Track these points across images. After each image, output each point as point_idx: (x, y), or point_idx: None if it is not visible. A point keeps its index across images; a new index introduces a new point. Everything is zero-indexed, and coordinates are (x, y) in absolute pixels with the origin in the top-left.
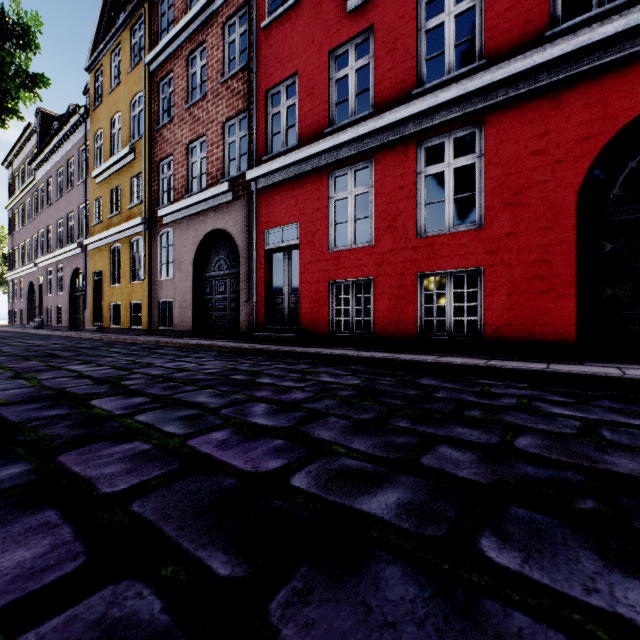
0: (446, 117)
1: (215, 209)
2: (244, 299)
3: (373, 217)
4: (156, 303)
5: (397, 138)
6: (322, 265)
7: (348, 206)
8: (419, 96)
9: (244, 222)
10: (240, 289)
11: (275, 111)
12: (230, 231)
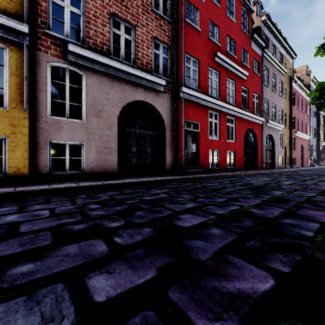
0: (232, 113)
1: (146, 88)
2: (169, 152)
3: (218, 131)
4: (43, 144)
5: (225, 111)
6: (207, 143)
7: (213, 124)
8: (227, 103)
9: (169, 108)
10: (166, 146)
11: (188, 65)
12: (159, 109)
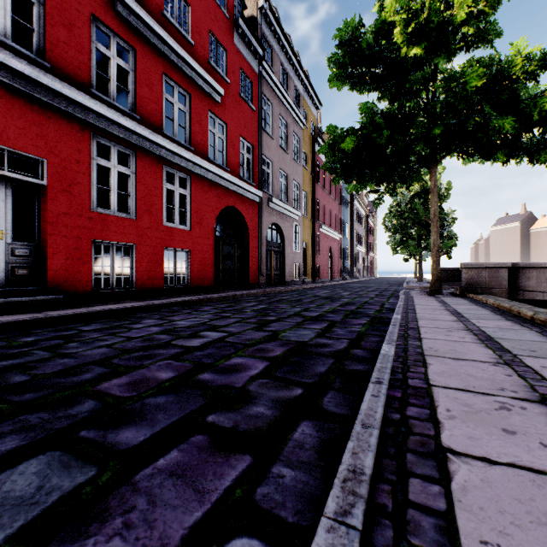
0: (181, 163)
1: None
2: None
3: (134, 197)
4: None
5: (155, 153)
6: (85, 222)
7: (112, 176)
8: (166, 136)
9: None
10: None
11: None
12: None
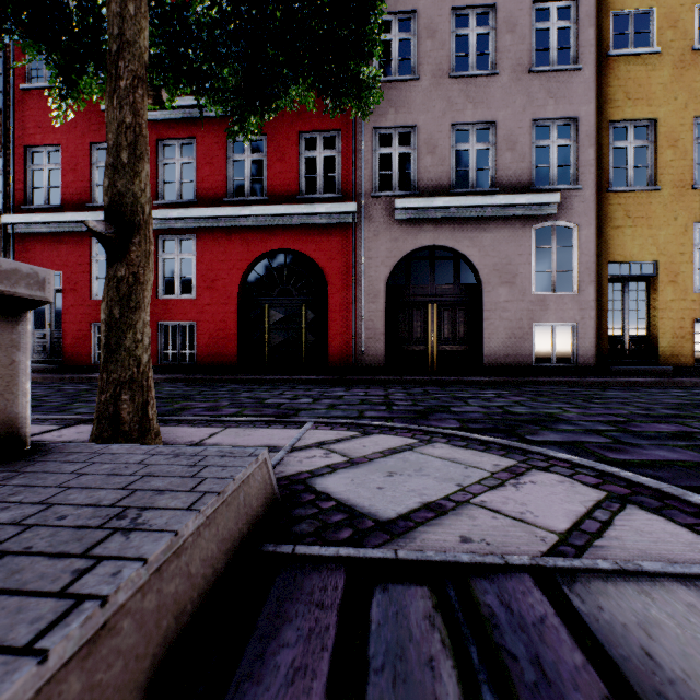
0: (175, 226)
1: None
2: None
3: None
4: None
5: None
6: (85, 309)
7: None
8: (159, 205)
9: None
10: None
11: (37, 168)
12: None
